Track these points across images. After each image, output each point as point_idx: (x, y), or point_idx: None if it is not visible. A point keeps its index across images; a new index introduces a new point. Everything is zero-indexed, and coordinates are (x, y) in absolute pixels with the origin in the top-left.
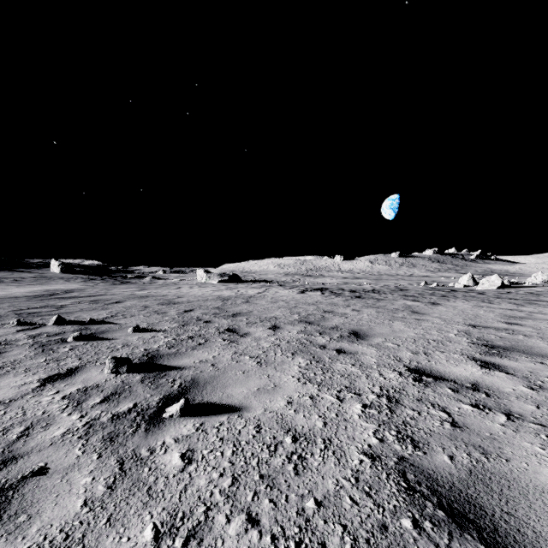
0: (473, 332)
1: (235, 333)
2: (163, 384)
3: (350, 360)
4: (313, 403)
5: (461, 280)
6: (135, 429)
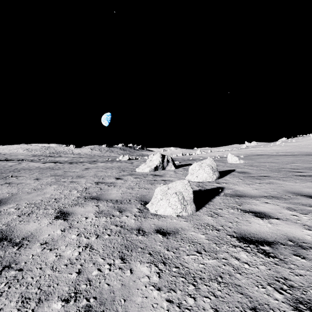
0: (89, 167)
1: (14, 171)
2: (0, 176)
3: (52, 171)
4: (40, 174)
5: (120, 157)
6: (2, 178)
